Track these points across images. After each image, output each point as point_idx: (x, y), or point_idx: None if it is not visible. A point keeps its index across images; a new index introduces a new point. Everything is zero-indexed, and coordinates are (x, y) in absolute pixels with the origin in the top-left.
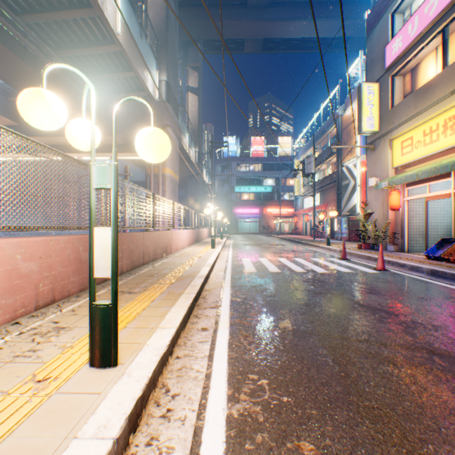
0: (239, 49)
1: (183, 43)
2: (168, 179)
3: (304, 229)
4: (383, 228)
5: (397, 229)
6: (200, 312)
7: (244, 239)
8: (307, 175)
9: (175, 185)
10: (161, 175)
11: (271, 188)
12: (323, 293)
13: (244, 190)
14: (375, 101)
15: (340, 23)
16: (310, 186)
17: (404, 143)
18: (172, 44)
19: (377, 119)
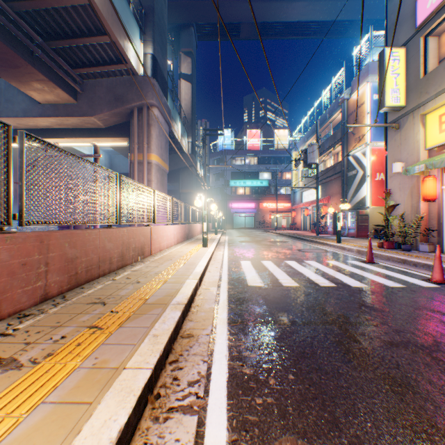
0: (234, 35)
1: (175, 26)
2: (154, 167)
3: (303, 224)
4: (413, 223)
5: (431, 224)
6: (151, 440)
7: (240, 235)
8: (309, 165)
9: (164, 174)
10: (145, 162)
11: (267, 182)
12: (401, 344)
13: (240, 184)
14: (400, 69)
15: (343, 4)
16: (312, 177)
17: (444, 117)
18: (159, 14)
19: (404, 92)
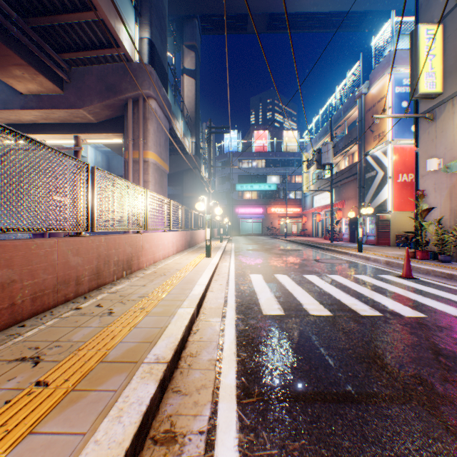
0: (241, 28)
1: (177, 18)
2: (151, 166)
3: (314, 230)
4: (453, 230)
5: None
6: None
7: (247, 243)
8: (323, 166)
9: (163, 175)
10: (141, 160)
11: (275, 186)
12: None
13: (247, 188)
14: (436, 50)
15: None
16: (326, 179)
17: None
18: None
19: (440, 76)
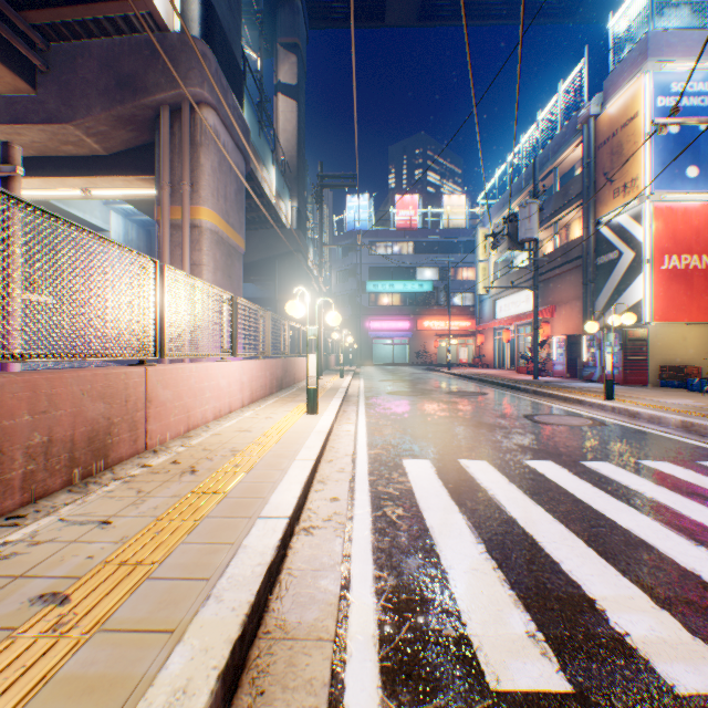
0: (375, 18)
1: None
2: (207, 236)
3: (497, 357)
4: None
5: None
6: None
7: (386, 379)
8: (520, 244)
9: (233, 256)
10: (187, 223)
11: (430, 285)
12: None
13: (384, 289)
14: None
15: None
16: (526, 268)
17: None
18: None
19: None
